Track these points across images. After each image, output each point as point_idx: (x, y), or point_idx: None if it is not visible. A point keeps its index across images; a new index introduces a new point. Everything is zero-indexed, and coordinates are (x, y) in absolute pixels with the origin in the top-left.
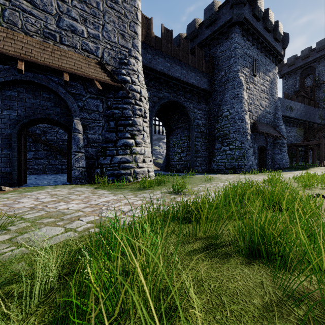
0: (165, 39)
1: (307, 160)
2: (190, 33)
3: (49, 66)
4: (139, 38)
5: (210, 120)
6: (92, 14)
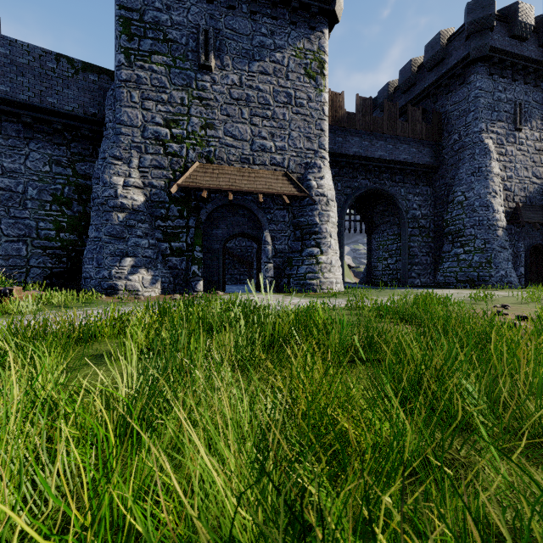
0: (361, 113)
1: None
2: (403, 82)
3: (248, 191)
4: (326, 134)
5: (437, 208)
6: (279, 127)
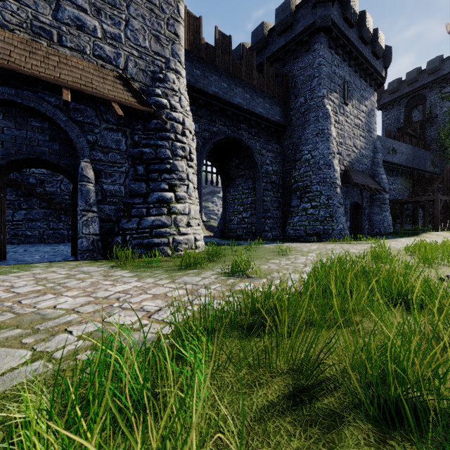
0: (220, 49)
1: (416, 223)
2: (256, 43)
3: (38, 77)
4: (182, 44)
5: (285, 165)
6: (110, 3)
